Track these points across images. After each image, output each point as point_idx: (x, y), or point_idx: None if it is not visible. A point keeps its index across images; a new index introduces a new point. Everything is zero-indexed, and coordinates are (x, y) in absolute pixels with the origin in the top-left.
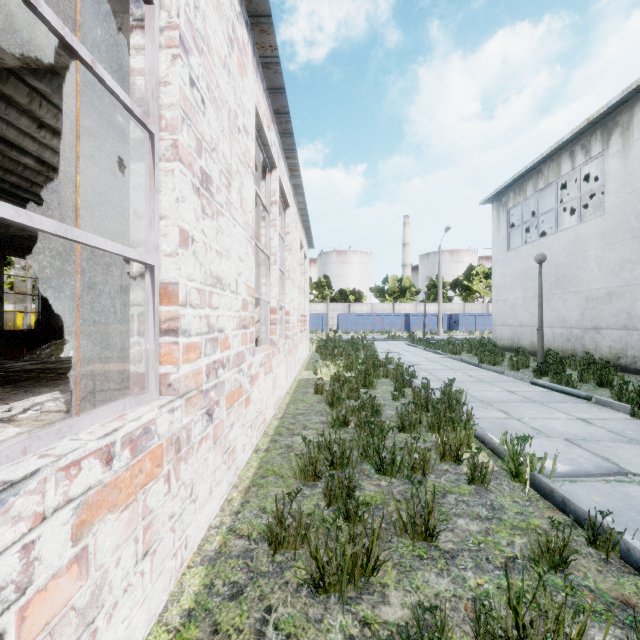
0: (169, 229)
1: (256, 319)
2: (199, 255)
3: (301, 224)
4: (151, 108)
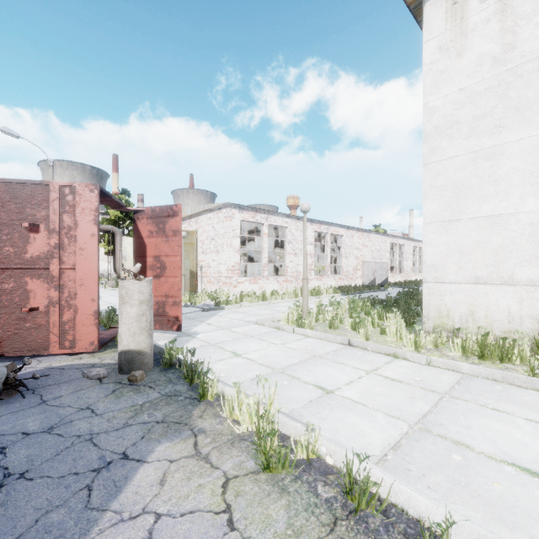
0: None
1: None
2: None
3: None
4: None
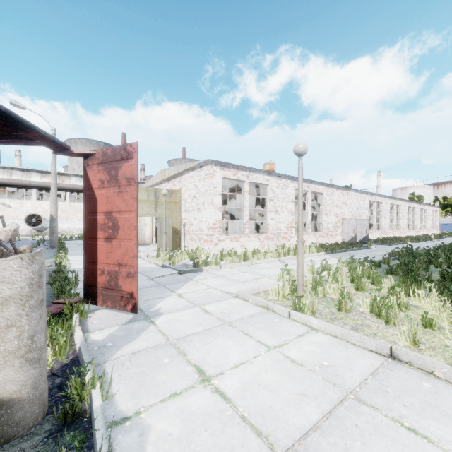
0: (415, 222)
1: (421, 226)
2: (416, 223)
3: (432, 206)
4: (414, 218)
